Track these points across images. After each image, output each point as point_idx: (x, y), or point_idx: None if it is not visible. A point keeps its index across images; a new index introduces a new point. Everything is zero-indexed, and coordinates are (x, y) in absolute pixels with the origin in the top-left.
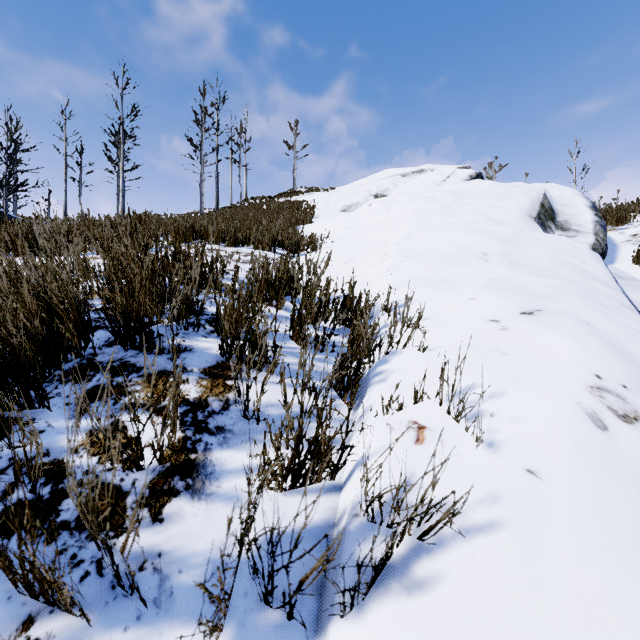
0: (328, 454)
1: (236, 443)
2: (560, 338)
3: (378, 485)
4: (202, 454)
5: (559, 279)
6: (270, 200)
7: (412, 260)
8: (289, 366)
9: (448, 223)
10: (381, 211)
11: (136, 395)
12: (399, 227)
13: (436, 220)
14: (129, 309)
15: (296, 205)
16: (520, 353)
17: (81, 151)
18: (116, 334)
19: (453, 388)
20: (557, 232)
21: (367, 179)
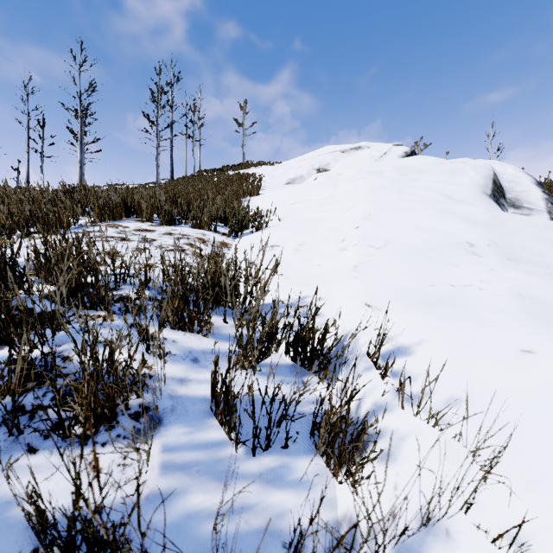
0: None
1: None
2: None
3: None
4: None
5: None
6: (221, 172)
7: (383, 253)
8: (196, 529)
9: (408, 201)
10: (327, 185)
11: None
12: (353, 205)
13: (393, 198)
14: None
15: (244, 177)
16: None
17: (43, 124)
18: None
19: None
20: (510, 210)
21: (310, 154)
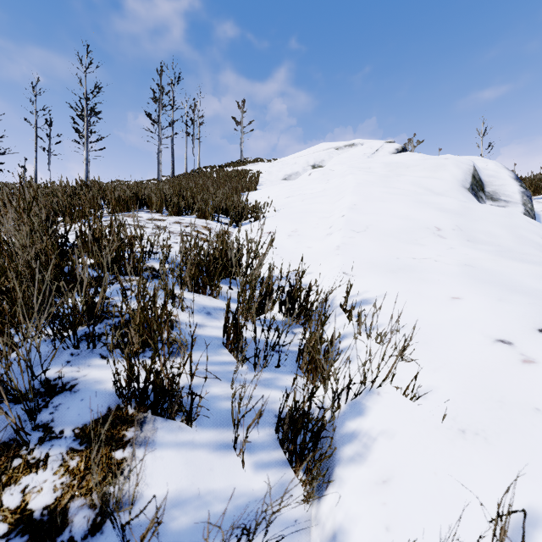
0: None
1: None
2: None
3: None
4: None
5: (539, 264)
6: (220, 169)
7: (362, 236)
8: (217, 403)
9: (391, 194)
10: (320, 180)
11: None
12: (341, 197)
13: (378, 190)
14: None
15: (243, 174)
16: None
17: (50, 123)
18: None
19: None
20: (488, 202)
21: (305, 151)
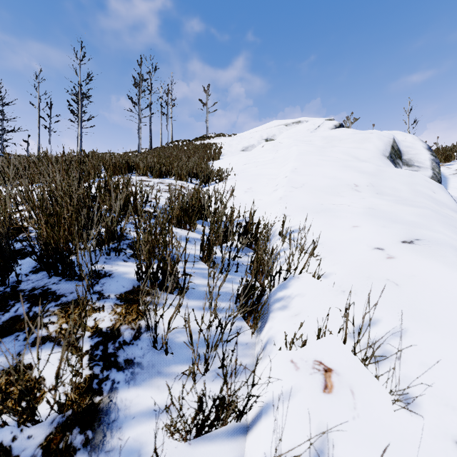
0: (234, 403)
1: (143, 379)
2: (446, 269)
3: (288, 446)
4: (107, 396)
5: (421, 208)
6: (189, 142)
7: (299, 190)
8: (198, 288)
9: (324, 160)
10: (271, 151)
11: (49, 327)
12: (286, 163)
13: (314, 158)
14: (55, 238)
15: (208, 146)
16: (411, 284)
17: (50, 106)
18: (41, 262)
19: (359, 330)
20: (404, 167)
21: (260, 128)
